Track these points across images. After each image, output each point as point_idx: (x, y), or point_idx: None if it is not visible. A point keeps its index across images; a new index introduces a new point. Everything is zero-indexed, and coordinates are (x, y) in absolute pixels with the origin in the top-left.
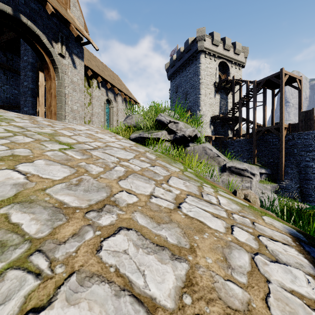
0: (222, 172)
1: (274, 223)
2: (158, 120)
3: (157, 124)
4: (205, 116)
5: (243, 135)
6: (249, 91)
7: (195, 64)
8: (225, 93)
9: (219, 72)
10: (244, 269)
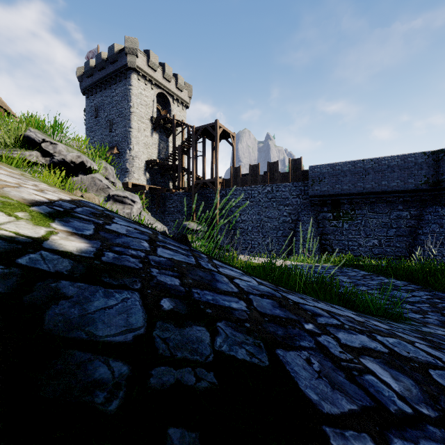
0: (107, 201)
1: (80, 198)
2: (26, 137)
3: (25, 141)
4: (138, 158)
5: (183, 187)
6: (189, 137)
7: (124, 84)
8: (165, 134)
9: (158, 105)
10: (5, 184)
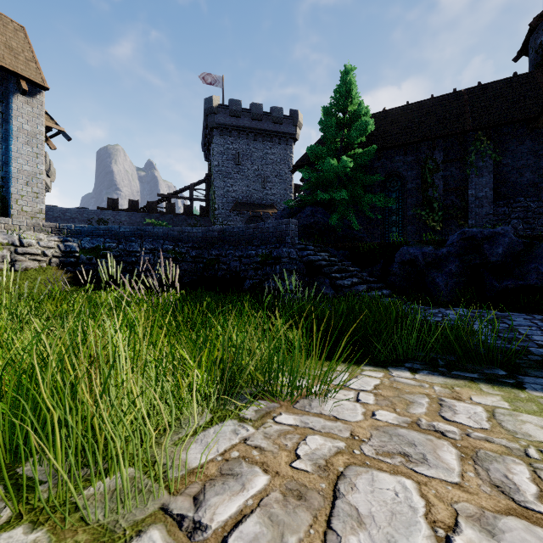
0: None
1: None
2: None
3: None
4: None
5: None
6: None
7: (285, 148)
8: None
9: None
10: None
